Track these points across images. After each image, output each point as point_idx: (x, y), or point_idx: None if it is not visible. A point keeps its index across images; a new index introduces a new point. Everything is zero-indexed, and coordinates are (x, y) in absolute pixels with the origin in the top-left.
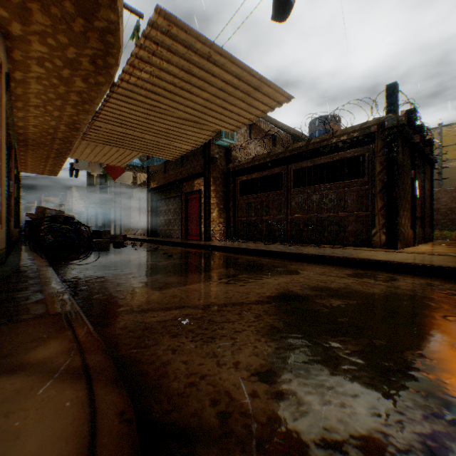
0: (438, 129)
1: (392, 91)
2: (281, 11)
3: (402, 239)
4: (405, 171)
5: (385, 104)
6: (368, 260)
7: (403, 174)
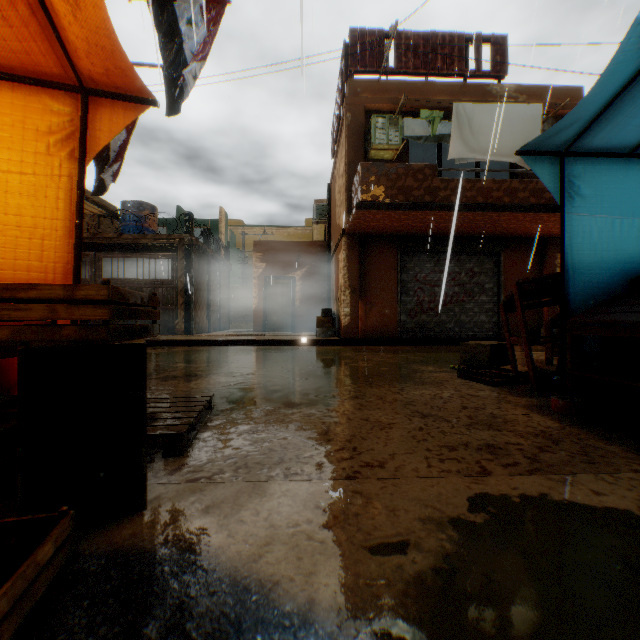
0: (243, 236)
1: (189, 218)
2: (103, 191)
3: (199, 327)
4: (202, 276)
5: (185, 225)
6: (165, 340)
7: (200, 279)
